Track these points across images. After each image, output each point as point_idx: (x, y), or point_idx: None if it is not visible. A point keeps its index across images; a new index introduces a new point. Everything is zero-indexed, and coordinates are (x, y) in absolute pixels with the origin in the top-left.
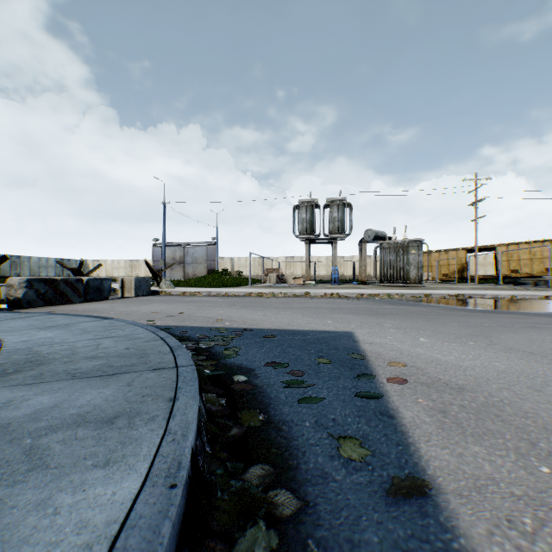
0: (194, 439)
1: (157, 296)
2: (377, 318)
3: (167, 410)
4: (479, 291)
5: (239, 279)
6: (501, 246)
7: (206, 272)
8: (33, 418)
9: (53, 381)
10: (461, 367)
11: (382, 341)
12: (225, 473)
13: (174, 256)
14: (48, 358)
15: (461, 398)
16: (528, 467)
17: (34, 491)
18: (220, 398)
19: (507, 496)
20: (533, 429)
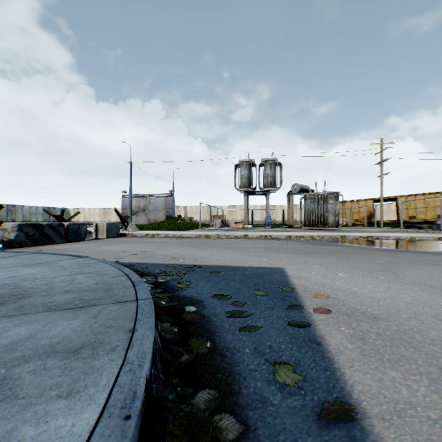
0: (149, 368)
1: (124, 237)
2: (303, 256)
3: (127, 341)
4: (384, 233)
5: (191, 224)
6: (401, 197)
7: (164, 217)
8: (9, 349)
9: (31, 313)
10: (374, 299)
11: (308, 276)
12: (176, 398)
13: (139, 205)
14: (30, 292)
15: (376, 327)
16: (440, 392)
17: (1, 422)
18: (173, 327)
19: (424, 420)
20: (440, 355)
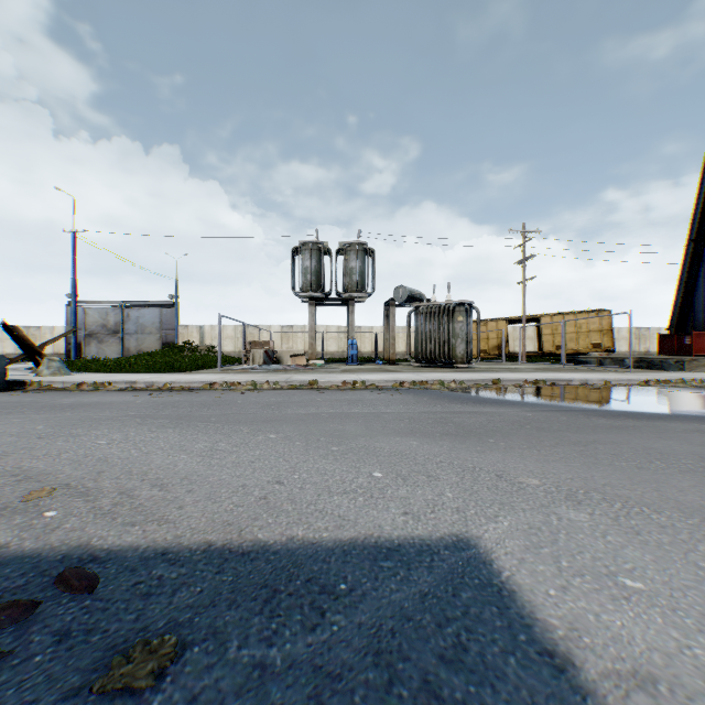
0: None
1: (13, 392)
2: (478, 450)
3: None
4: (553, 373)
5: (207, 358)
6: (546, 316)
7: (160, 346)
8: None
9: None
10: None
11: (663, 645)
12: None
13: (106, 322)
14: None
15: None
16: None
17: None
18: None
19: None
20: None
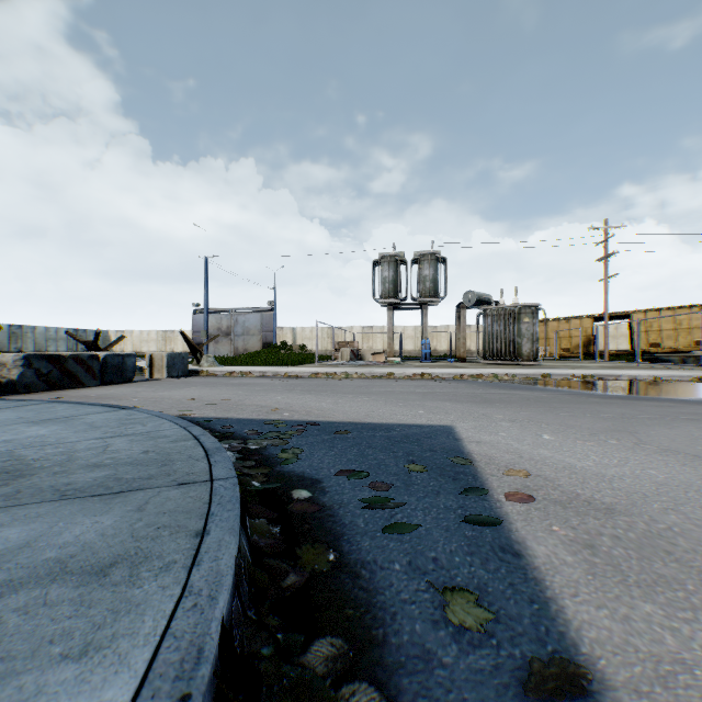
0: (227, 602)
1: (196, 377)
2: (483, 407)
3: (191, 553)
4: (611, 370)
5: (302, 356)
6: (638, 313)
7: (261, 346)
8: None
9: (32, 503)
10: (604, 477)
11: (493, 440)
12: (275, 654)
13: (220, 326)
14: (33, 467)
15: (612, 525)
16: None
17: None
18: (272, 526)
19: None
20: None
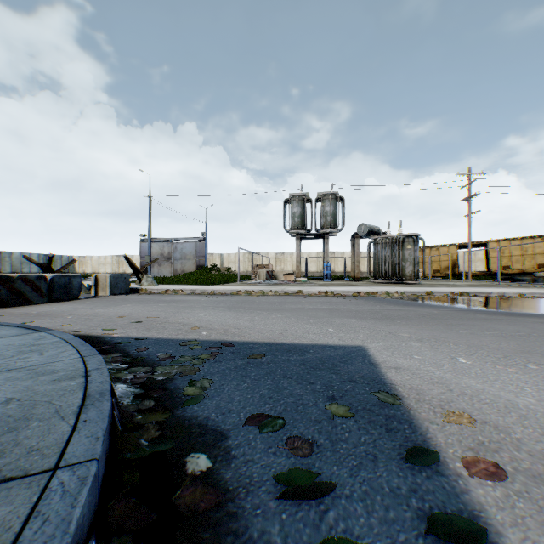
0: None
1: (136, 294)
2: (387, 324)
3: None
4: (481, 288)
5: (228, 276)
6: (493, 242)
7: (195, 268)
8: None
9: None
10: None
11: (411, 365)
12: None
13: (162, 252)
14: None
15: None
16: None
17: None
18: None
19: None
20: None
